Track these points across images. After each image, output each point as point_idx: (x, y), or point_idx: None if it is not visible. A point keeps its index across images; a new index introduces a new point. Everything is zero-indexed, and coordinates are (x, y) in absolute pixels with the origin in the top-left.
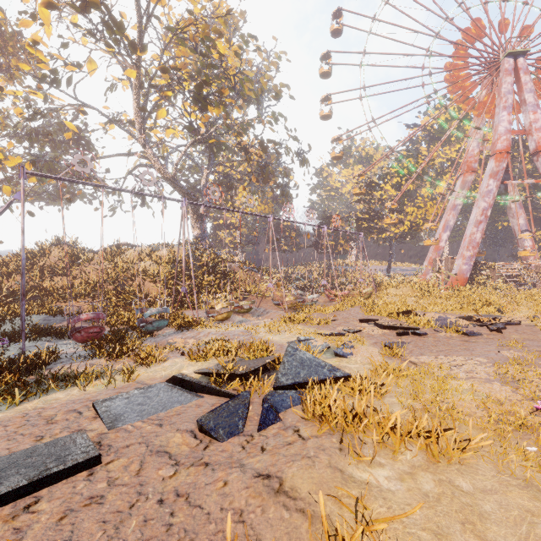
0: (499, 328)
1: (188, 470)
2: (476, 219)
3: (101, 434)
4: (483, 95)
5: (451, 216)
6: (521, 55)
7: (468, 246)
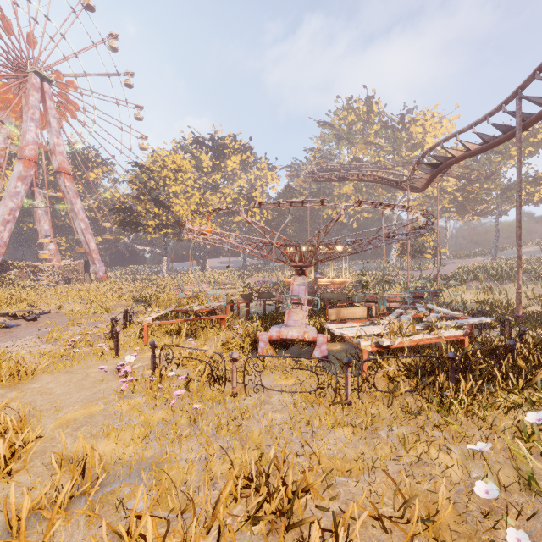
0: (35, 317)
1: None
2: (4, 217)
3: None
4: (10, 93)
5: None
6: (48, 81)
7: None
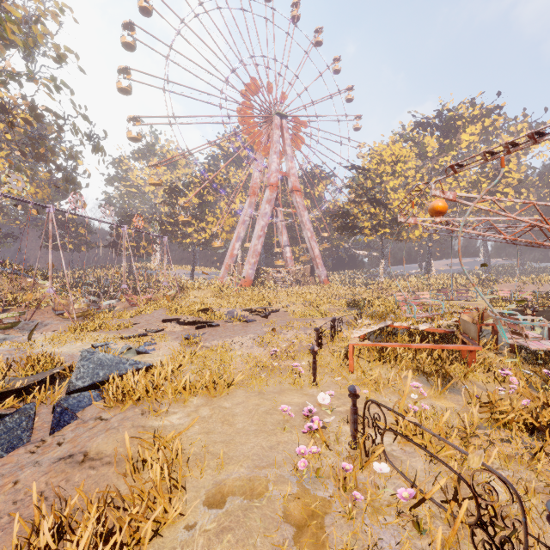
0: (266, 315)
1: None
2: (258, 234)
3: None
4: (263, 138)
5: (242, 229)
6: (285, 117)
7: (253, 255)
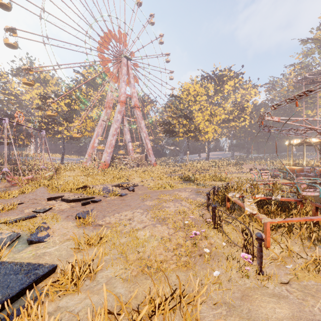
0: (133, 189)
1: None
2: (113, 133)
3: None
4: (114, 71)
5: (100, 130)
6: (129, 60)
7: (109, 147)
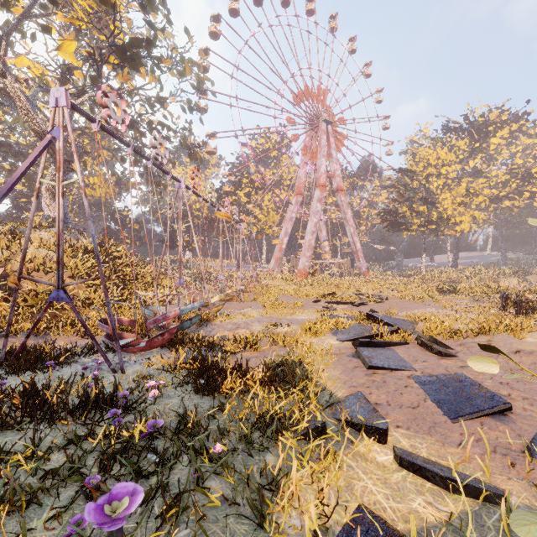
0: (387, 297)
1: None
2: (312, 229)
3: (423, 373)
4: (307, 142)
5: (290, 226)
6: (330, 124)
7: (308, 248)
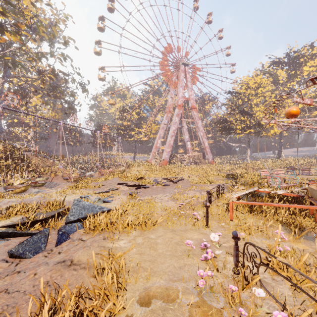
0: (176, 181)
1: (4, 279)
2: (171, 134)
3: None
4: (174, 78)
5: (162, 132)
6: (187, 65)
7: (168, 146)
